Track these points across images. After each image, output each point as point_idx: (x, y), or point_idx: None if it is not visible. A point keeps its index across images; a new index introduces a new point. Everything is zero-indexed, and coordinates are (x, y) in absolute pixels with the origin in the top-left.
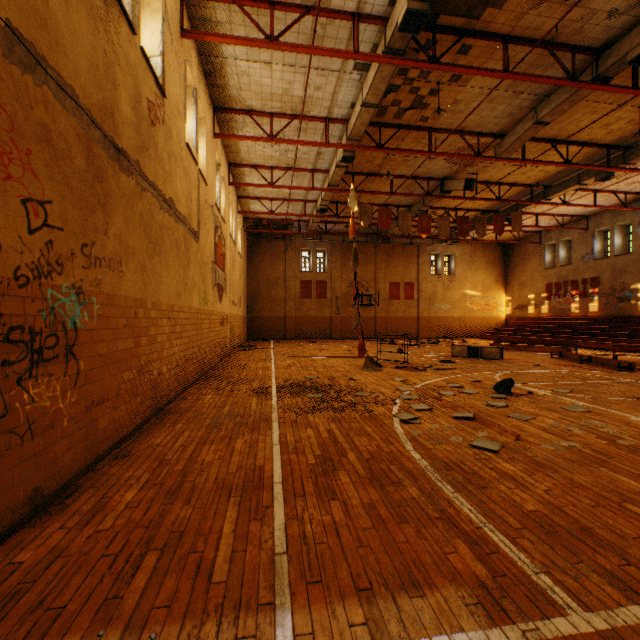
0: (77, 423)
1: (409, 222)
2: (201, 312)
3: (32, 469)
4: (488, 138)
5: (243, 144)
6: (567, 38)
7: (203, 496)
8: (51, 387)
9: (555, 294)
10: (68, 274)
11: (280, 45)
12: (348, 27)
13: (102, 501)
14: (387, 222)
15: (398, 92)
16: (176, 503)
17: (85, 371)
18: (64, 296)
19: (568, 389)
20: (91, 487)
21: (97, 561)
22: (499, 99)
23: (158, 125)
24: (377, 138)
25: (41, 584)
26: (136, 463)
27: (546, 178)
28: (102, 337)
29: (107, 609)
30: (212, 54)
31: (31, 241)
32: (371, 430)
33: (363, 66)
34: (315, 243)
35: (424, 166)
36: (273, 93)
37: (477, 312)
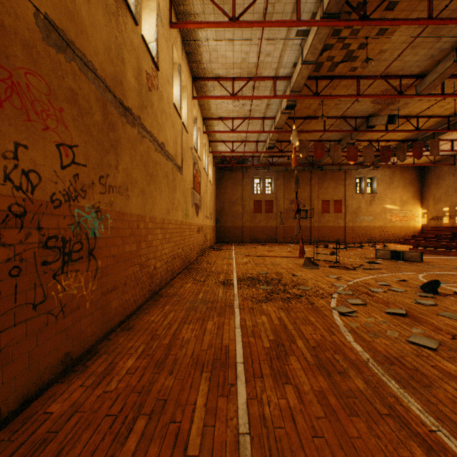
0: (96, 305)
1: (339, 152)
2: (184, 224)
3: (63, 339)
4: (409, 79)
5: (213, 103)
6: None
7: (182, 369)
8: (77, 280)
9: None
10: (89, 198)
11: (240, 23)
12: (292, 2)
13: (110, 365)
14: (321, 153)
15: (332, 50)
16: (162, 373)
17: (102, 267)
18: (87, 214)
19: None
20: (104, 353)
21: (102, 419)
22: (421, 45)
23: (153, 91)
24: (313, 89)
25: (61, 435)
26: (136, 335)
27: None
28: (114, 243)
29: None
30: (191, 39)
31: (63, 174)
32: (314, 320)
33: (303, 32)
34: (264, 172)
35: (352, 107)
36: (234, 62)
37: (396, 222)
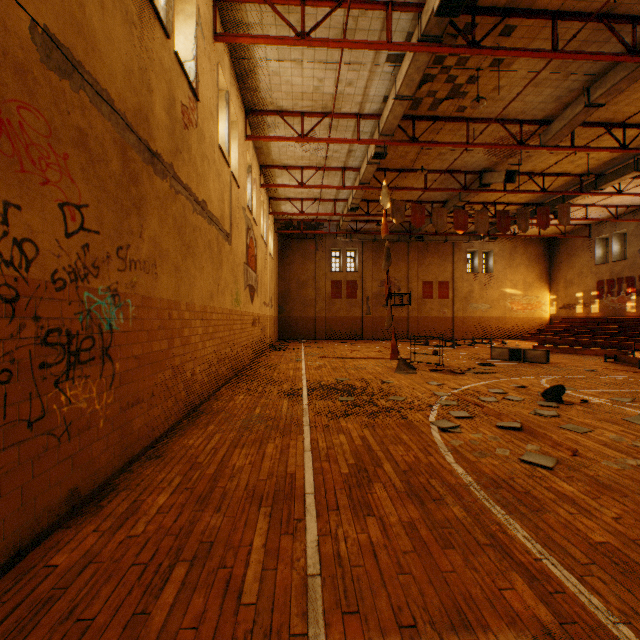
0: (113, 424)
1: (444, 218)
2: (233, 313)
3: (69, 470)
4: (532, 125)
5: (274, 145)
6: (627, 8)
7: (233, 504)
8: (87, 389)
9: (607, 292)
10: (104, 277)
11: (311, 41)
12: (381, 17)
13: (135, 504)
14: (421, 219)
15: (433, 82)
16: (206, 510)
17: (120, 372)
18: (100, 299)
19: (629, 398)
20: (125, 488)
21: (127, 570)
22: (545, 82)
23: (191, 128)
24: (410, 132)
25: (73, 591)
26: (169, 465)
27: (598, 166)
28: (137, 339)
29: (134, 625)
30: (244, 57)
31: (68, 245)
32: (407, 438)
33: (396, 57)
34: (345, 243)
35: (460, 159)
36: (304, 92)
37: (518, 312)
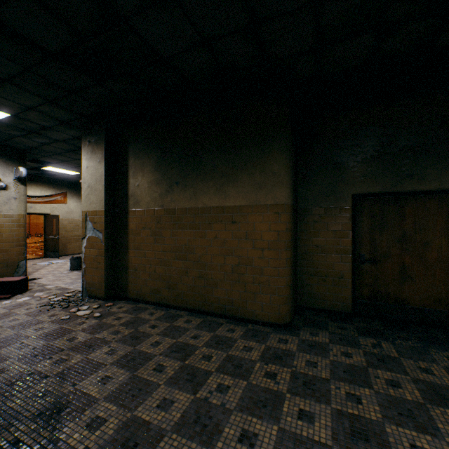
0: None
1: None
2: None
3: None
4: None
5: None
6: None
7: None
8: None
9: None
10: None
11: None
12: None
13: None
14: None
15: None
16: None
17: None
18: None
19: None
20: None
21: None
22: None
23: None
24: None
25: None
26: None
27: None
28: None
29: None
30: None
31: None
32: None
33: None
34: None
35: None
36: None
37: None
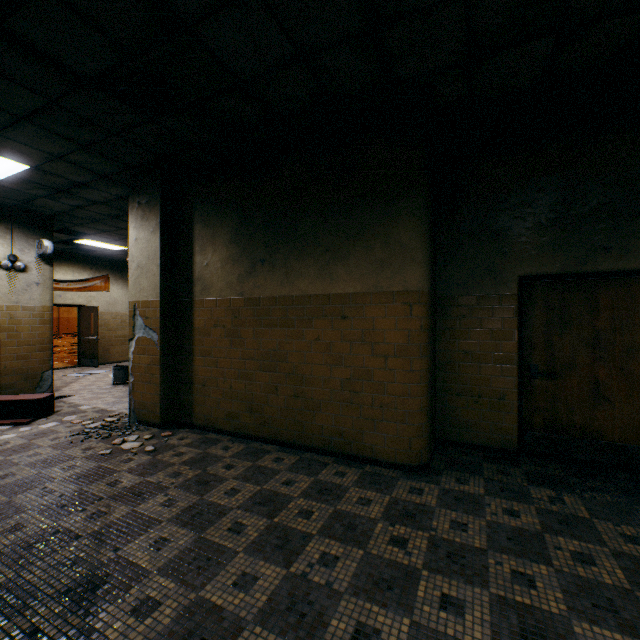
0: None
1: None
2: None
3: None
4: None
5: None
6: None
7: None
8: None
9: None
10: None
11: None
12: None
13: None
14: None
15: None
16: None
17: None
18: None
19: None
20: None
21: None
22: None
23: None
24: None
25: None
26: None
27: None
28: None
29: None
30: None
31: None
32: None
33: None
34: None
35: None
36: None
37: None
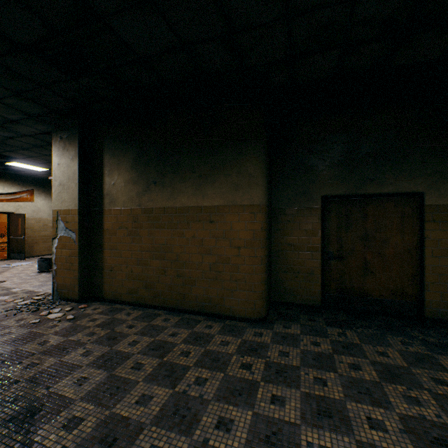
0: None
1: None
2: None
3: None
4: None
5: None
6: None
7: None
8: None
9: None
10: None
11: None
12: None
13: None
14: None
15: None
16: None
17: None
18: None
19: None
20: None
21: None
22: None
23: None
24: None
25: None
26: None
27: None
28: None
29: None
30: None
31: None
32: None
33: None
34: None
35: None
36: None
37: None
